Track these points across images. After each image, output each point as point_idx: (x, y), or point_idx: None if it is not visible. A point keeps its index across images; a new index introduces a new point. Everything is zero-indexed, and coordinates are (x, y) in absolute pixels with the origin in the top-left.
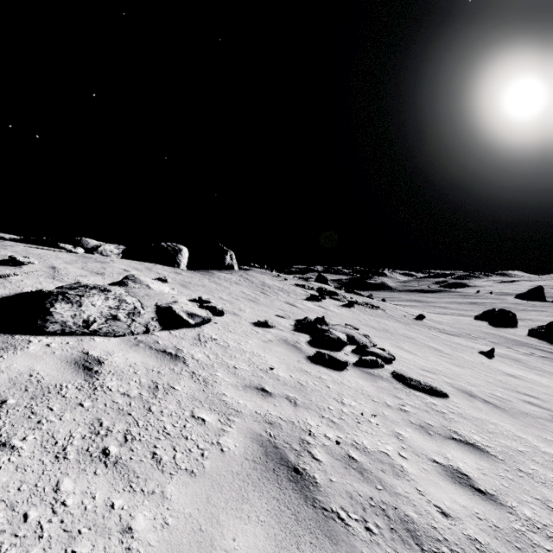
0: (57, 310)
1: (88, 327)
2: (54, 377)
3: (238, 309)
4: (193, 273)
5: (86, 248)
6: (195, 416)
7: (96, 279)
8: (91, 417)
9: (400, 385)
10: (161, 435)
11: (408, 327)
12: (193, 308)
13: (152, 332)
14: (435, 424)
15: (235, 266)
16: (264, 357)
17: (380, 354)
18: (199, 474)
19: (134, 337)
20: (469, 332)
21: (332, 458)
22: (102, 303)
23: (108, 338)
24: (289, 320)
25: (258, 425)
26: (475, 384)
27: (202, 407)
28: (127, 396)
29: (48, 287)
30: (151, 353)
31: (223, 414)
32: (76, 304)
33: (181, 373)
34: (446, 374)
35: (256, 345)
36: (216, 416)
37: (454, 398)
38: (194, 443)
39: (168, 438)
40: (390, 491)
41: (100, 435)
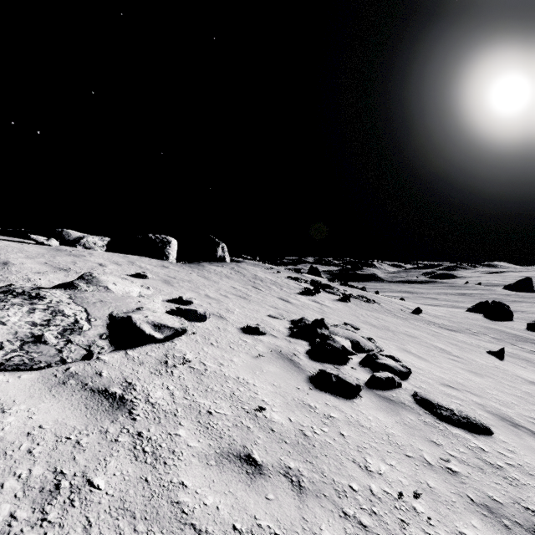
0: None
1: None
2: None
3: (226, 310)
4: (181, 266)
5: (68, 240)
6: None
7: (55, 277)
8: None
9: (429, 418)
10: None
11: (407, 322)
12: (162, 317)
13: (97, 355)
14: (502, 499)
15: (227, 258)
16: (253, 385)
17: (394, 367)
18: None
19: (65, 367)
20: (468, 326)
21: None
22: (20, 319)
23: (19, 373)
24: (284, 322)
25: None
26: (507, 402)
27: (132, 534)
28: None
29: None
30: (80, 399)
31: None
32: None
33: (116, 440)
34: (470, 389)
35: (243, 364)
36: None
37: (498, 434)
38: None
39: None
40: None
41: None
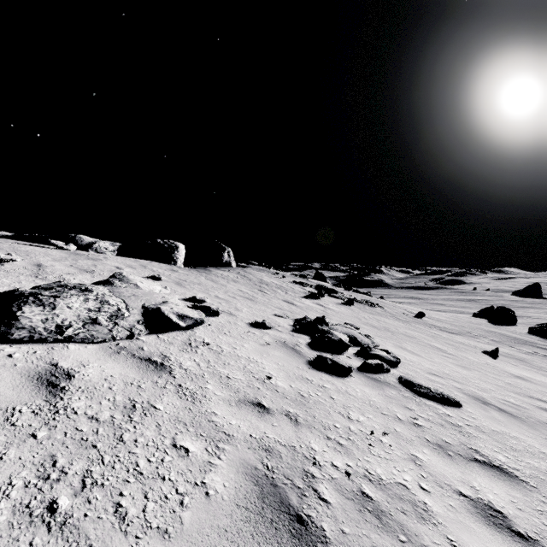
0: (25, 314)
1: (62, 332)
2: (7, 397)
3: (235, 309)
4: (189, 270)
5: (81, 245)
6: (177, 444)
7: (84, 277)
8: (42, 454)
9: (409, 393)
10: (130, 476)
11: (408, 325)
12: (184, 309)
13: (137, 336)
14: (453, 442)
15: (233, 263)
16: (261, 363)
17: (385, 357)
18: (174, 535)
19: (115, 343)
20: (470, 330)
21: (342, 497)
22: (80, 305)
23: (85, 345)
24: (288, 320)
25: (253, 454)
26: (485, 388)
27: (186, 432)
28: (95, 420)
29: (28, 286)
30: (133, 363)
31: (211, 440)
32: (49, 307)
33: (165, 387)
34: (454, 378)
35: (252, 349)
36: (202, 444)
37: (467, 407)
38: (172, 486)
39: (140, 480)
40: (415, 543)
41: (50, 481)
